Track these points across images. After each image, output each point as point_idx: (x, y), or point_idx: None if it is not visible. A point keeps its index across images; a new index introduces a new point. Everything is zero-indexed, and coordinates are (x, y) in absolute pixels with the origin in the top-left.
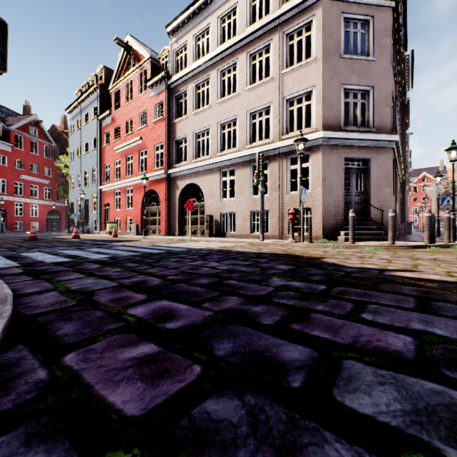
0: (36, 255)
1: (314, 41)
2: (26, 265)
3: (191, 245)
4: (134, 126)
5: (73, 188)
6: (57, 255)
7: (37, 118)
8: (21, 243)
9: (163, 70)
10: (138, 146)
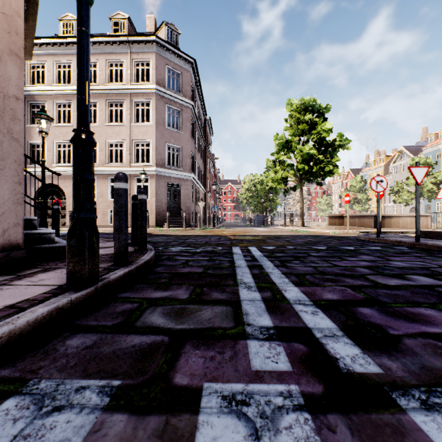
0: None
1: (151, 114)
2: None
3: None
4: None
5: None
6: None
7: None
8: None
9: None
10: None
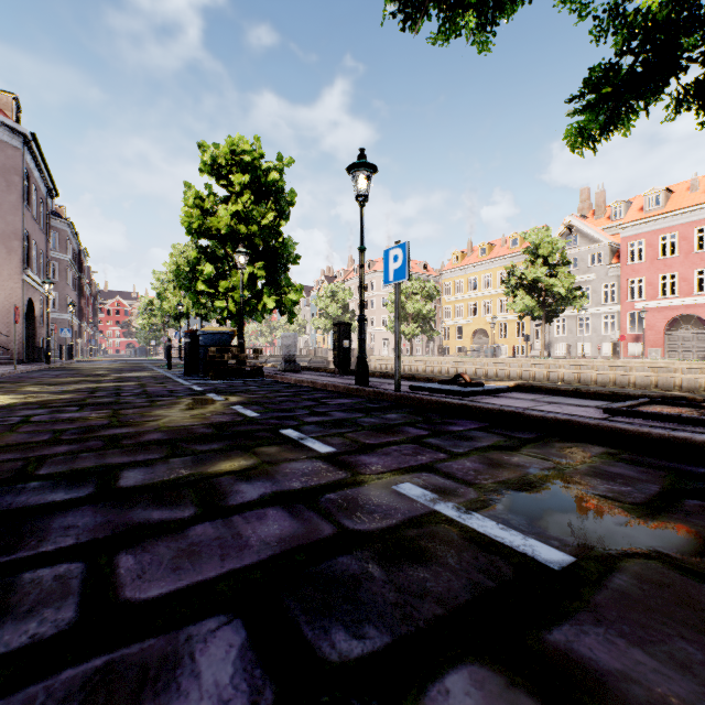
0: None
1: None
2: None
3: None
4: None
5: None
6: None
7: None
8: None
9: None
10: None
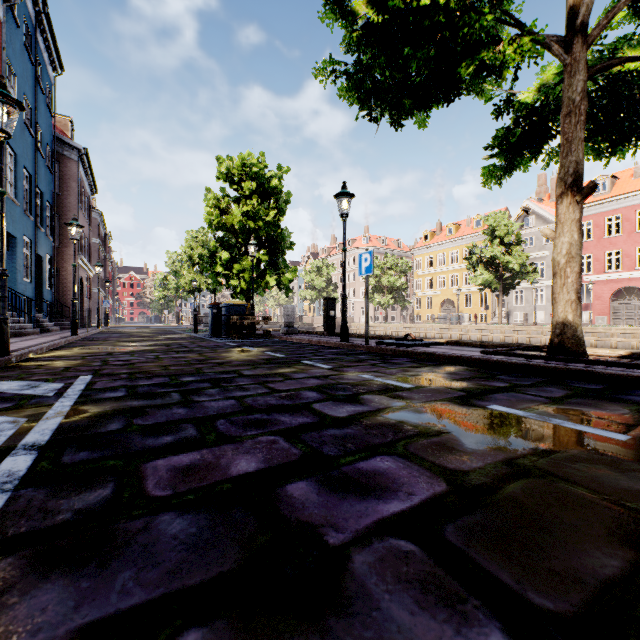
0: None
1: None
2: None
3: None
4: None
5: None
6: None
7: None
8: None
9: None
10: None
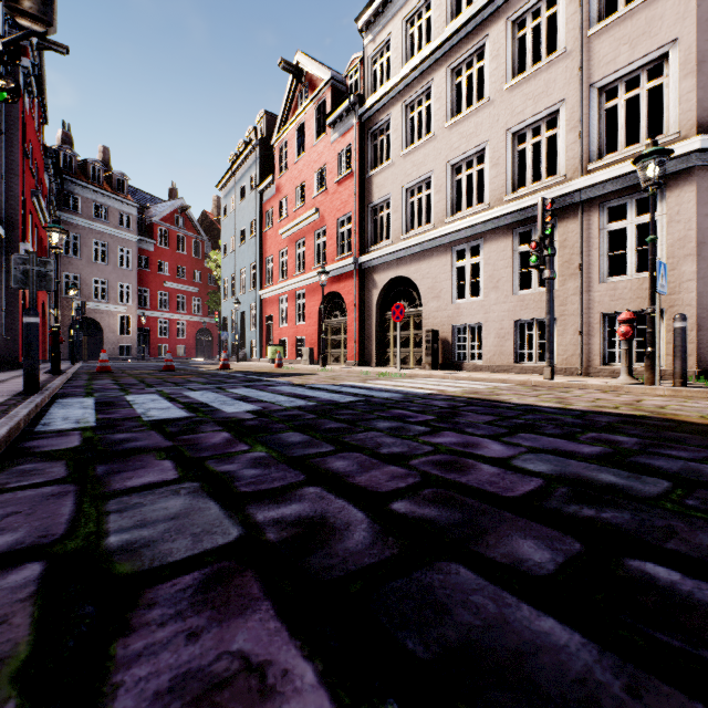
0: (144, 400)
1: None
2: (104, 425)
3: (405, 386)
4: (307, 194)
5: (226, 296)
6: (175, 401)
7: (184, 204)
8: (147, 376)
9: (352, 94)
10: (312, 224)
